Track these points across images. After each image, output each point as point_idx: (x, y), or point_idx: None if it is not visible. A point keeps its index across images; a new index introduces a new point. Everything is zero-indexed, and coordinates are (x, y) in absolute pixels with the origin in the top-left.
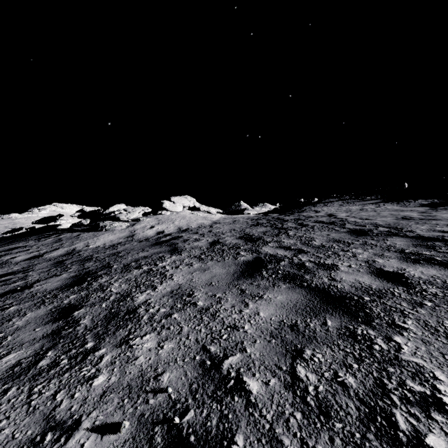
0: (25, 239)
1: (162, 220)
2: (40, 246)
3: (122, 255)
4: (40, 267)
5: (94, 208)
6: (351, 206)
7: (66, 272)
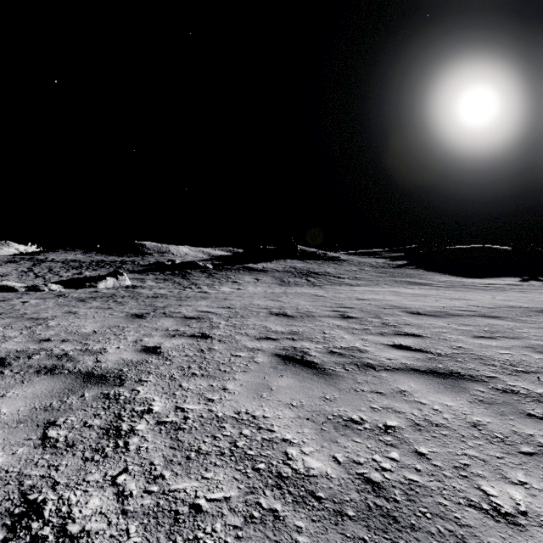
0: None
1: None
2: None
3: None
4: None
5: None
6: (65, 254)
7: None
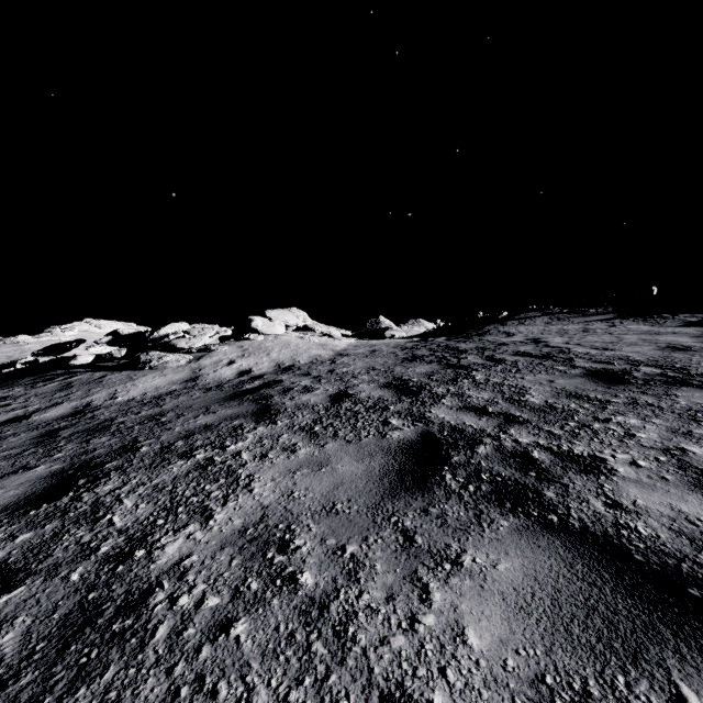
0: (12, 384)
1: (248, 350)
2: (32, 398)
3: (166, 422)
4: (10, 443)
5: (137, 330)
6: (565, 324)
7: (47, 460)
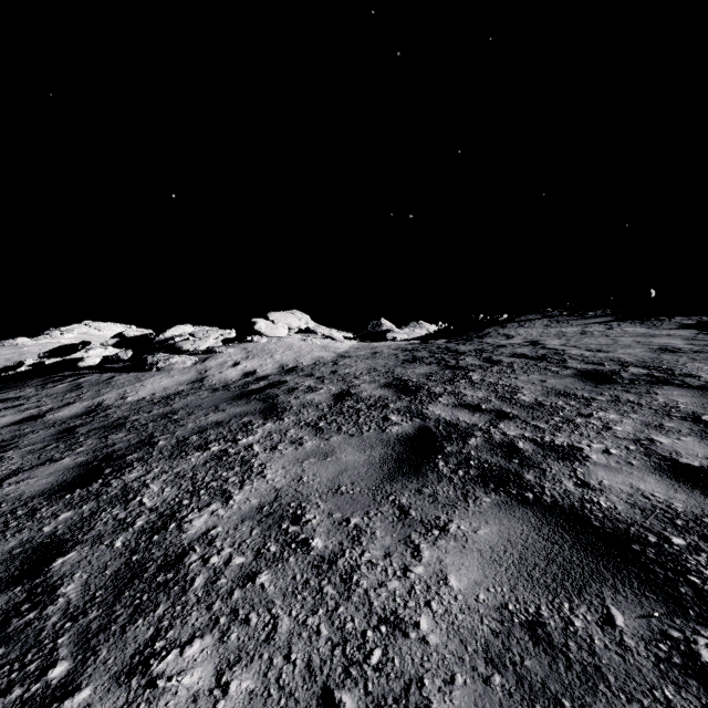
0: (22, 385)
1: (252, 352)
2: (44, 398)
3: (179, 419)
4: (31, 439)
5: (142, 332)
6: (563, 327)
7: (71, 454)
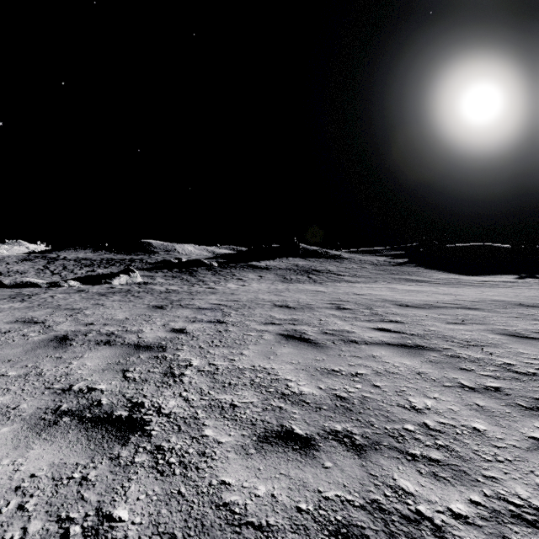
0: None
1: None
2: None
3: None
4: None
5: None
6: (76, 252)
7: None
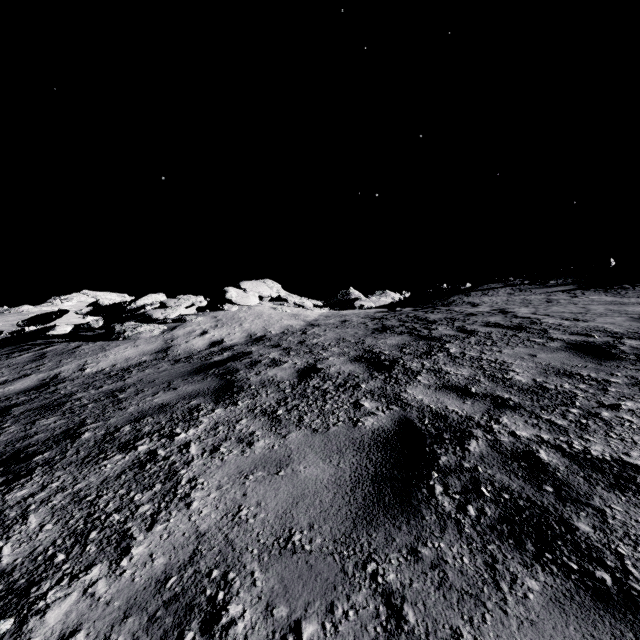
0: None
1: (222, 321)
2: (3, 369)
3: (123, 399)
4: None
5: (117, 301)
6: (527, 295)
7: None
